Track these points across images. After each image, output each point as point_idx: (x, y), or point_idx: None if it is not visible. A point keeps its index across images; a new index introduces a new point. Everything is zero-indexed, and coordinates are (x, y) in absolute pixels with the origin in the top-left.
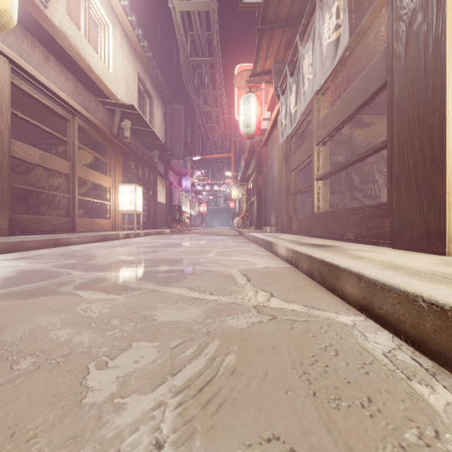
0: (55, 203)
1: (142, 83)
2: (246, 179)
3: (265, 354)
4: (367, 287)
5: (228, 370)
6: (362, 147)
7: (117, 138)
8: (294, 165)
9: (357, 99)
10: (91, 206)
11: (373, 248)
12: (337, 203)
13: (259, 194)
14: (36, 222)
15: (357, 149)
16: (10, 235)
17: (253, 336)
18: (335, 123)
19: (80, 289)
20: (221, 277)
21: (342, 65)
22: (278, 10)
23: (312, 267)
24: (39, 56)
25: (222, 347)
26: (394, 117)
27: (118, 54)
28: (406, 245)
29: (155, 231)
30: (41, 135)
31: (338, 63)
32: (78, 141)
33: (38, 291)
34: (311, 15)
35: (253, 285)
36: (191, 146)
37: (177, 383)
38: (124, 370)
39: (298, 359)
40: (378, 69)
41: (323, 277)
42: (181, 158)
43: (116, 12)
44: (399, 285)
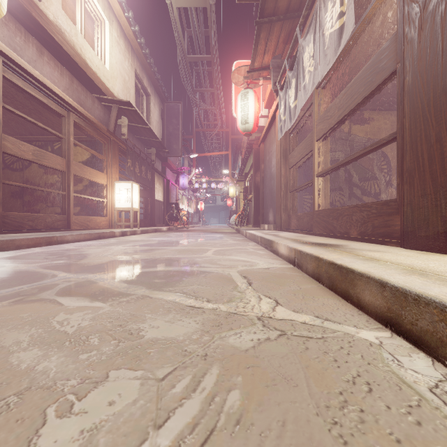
0: (51, 200)
1: (139, 80)
2: (243, 176)
3: (279, 389)
4: (393, 297)
5: (231, 418)
6: (362, 144)
7: (114, 135)
8: (293, 162)
9: (361, 91)
10: (87, 204)
11: (383, 247)
12: (337, 201)
13: (257, 192)
14: (29, 220)
15: (356, 145)
16: (2, 233)
17: (261, 361)
18: (337, 117)
19: (63, 294)
20: (219, 279)
21: (343, 59)
22: (277, 3)
23: (319, 269)
24: (32, 50)
25: (222, 378)
26: (405, 107)
27: (114, 50)
28: (420, 245)
29: (152, 228)
30: (36, 131)
31: (341, 54)
32: (74, 138)
33: (14, 297)
34: (311, 8)
35: (255, 290)
36: (188, 144)
37: (162, 443)
38: (93, 418)
39: (322, 398)
40: (386, 57)
41: (333, 281)
42: (178, 156)
43: (113, 8)
44: (441, 298)
